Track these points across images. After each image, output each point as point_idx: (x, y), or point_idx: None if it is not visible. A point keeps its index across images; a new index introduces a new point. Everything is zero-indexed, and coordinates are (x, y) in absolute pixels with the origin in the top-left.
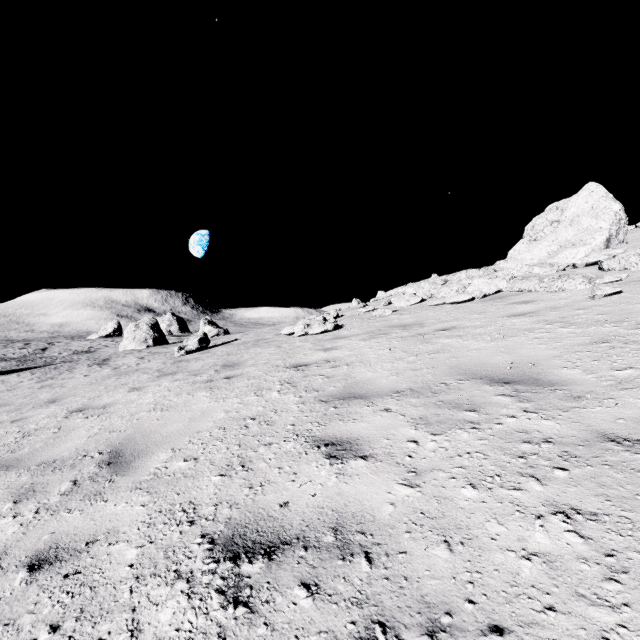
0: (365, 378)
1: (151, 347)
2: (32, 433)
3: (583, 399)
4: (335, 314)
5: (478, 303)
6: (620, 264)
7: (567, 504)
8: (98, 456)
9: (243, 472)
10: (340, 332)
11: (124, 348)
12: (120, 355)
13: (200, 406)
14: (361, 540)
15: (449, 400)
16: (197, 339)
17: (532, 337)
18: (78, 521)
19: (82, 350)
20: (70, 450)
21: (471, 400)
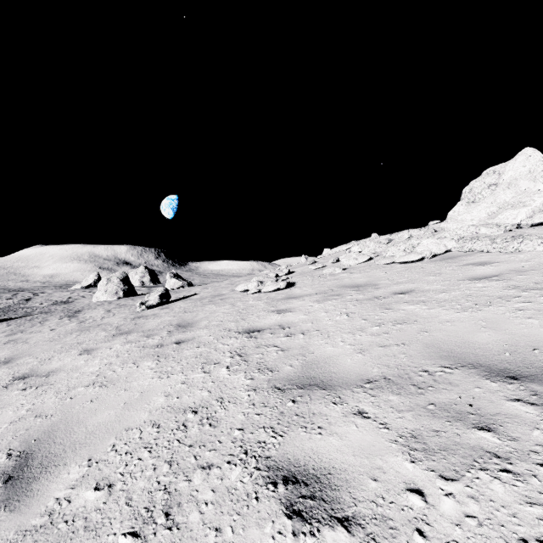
0: (325, 354)
1: (121, 298)
2: None
3: None
4: (287, 271)
5: (429, 263)
6: None
7: None
8: (3, 461)
9: (164, 532)
10: (292, 291)
11: (97, 299)
12: (92, 307)
13: (141, 383)
14: None
15: (444, 403)
16: (158, 294)
17: (513, 307)
18: None
19: (61, 301)
20: None
21: (476, 406)
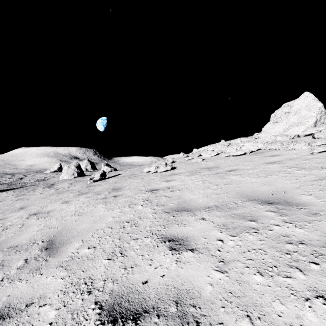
0: (189, 198)
1: (76, 177)
2: (8, 227)
3: (318, 215)
4: (171, 161)
5: (248, 156)
6: (324, 135)
7: (324, 290)
8: (41, 243)
9: (121, 257)
10: (174, 171)
11: (62, 178)
12: (60, 182)
13: (99, 213)
14: (193, 312)
15: (238, 213)
16: (99, 174)
17: (281, 176)
18: (24, 288)
19: (41, 179)
20: (26, 239)
21: (251, 214)
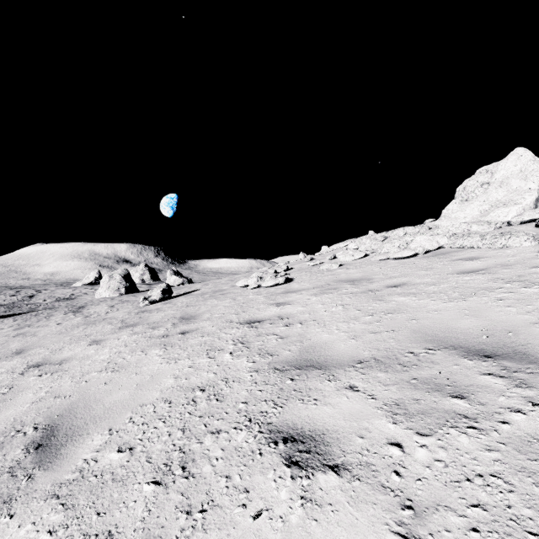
0: (321, 341)
1: (123, 295)
2: None
3: None
4: (285, 267)
5: (422, 259)
6: None
7: None
8: (31, 433)
9: (182, 480)
10: (291, 285)
11: (100, 296)
12: (95, 303)
13: (151, 368)
14: None
15: (425, 378)
16: (160, 290)
17: (495, 297)
18: None
19: (64, 297)
20: (7, 421)
21: (453, 380)
